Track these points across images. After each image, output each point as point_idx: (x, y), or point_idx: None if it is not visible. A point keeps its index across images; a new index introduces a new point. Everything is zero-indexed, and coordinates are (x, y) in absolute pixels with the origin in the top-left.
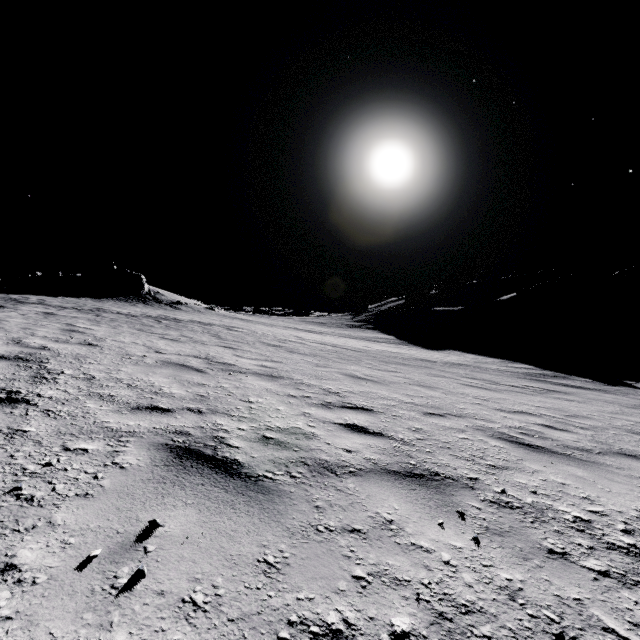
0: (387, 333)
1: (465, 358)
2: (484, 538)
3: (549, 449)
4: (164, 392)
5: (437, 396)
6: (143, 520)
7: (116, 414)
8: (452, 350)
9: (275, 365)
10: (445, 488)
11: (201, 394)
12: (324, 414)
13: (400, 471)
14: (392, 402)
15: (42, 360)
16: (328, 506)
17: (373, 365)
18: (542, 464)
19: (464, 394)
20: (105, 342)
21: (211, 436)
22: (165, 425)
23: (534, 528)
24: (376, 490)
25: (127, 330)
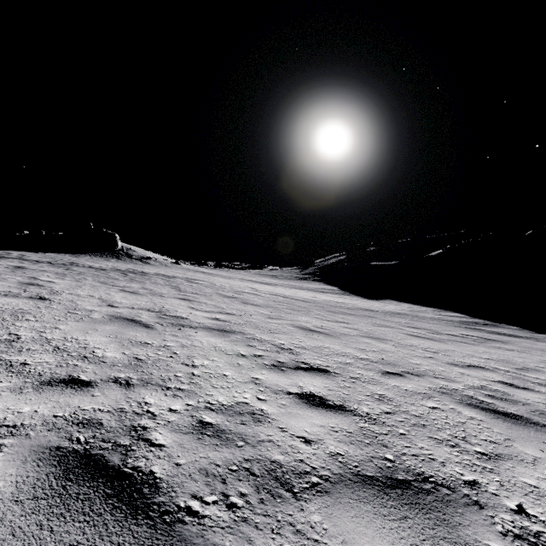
0: (331, 284)
1: (402, 307)
2: None
3: (528, 419)
4: (95, 356)
5: (389, 349)
6: None
7: (13, 394)
8: (389, 300)
9: (228, 318)
10: (445, 509)
11: (139, 357)
12: (276, 380)
13: (378, 476)
14: (347, 359)
15: None
16: None
17: (322, 316)
18: (535, 445)
19: (413, 346)
20: (59, 295)
21: (129, 426)
22: (72, 410)
23: None
24: (353, 526)
25: (89, 283)
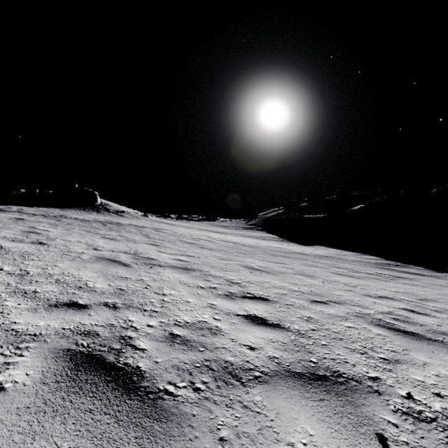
0: (271, 233)
1: (329, 251)
2: None
3: (423, 335)
4: (88, 286)
5: (317, 284)
6: None
7: (30, 313)
8: (319, 245)
9: (189, 259)
10: (353, 395)
11: (121, 288)
12: (228, 305)
13: (304, 373)
14: (283, 291)
15: None
16: (235, 437)
17: (264, 258)
18: (426, 354)
19: (336, 281)
20: (54, 241)
21: (118, 336)
22: (75, 324)
23: None
24: (285, 404)
25: (77, 231)
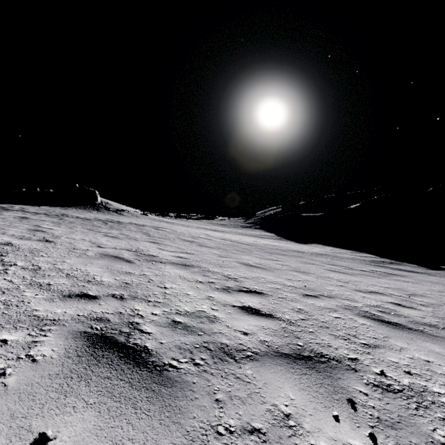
0: (269, 231)
1: (325, 249)
2: (379, 433)
3: (405, 326)
4: (95, 280)
5: (310, 280)
6: (35, 430)
7: (47, 302)
8: (316, 244)
9: (188, 256)
10: (332, 371)
11: (126, 281)
12: (225, 298)
13: (291, 353)
14: (277, 285)
15: (2, 254)
16: (228, 399)
17: (261, 255)
18: (404, 341)
19: (330, 278)
20: (60, 239)
21: (127, 322)
22: (88, 312)
23: (420, 416)
24: (272, 376)
25: (80, 230)
